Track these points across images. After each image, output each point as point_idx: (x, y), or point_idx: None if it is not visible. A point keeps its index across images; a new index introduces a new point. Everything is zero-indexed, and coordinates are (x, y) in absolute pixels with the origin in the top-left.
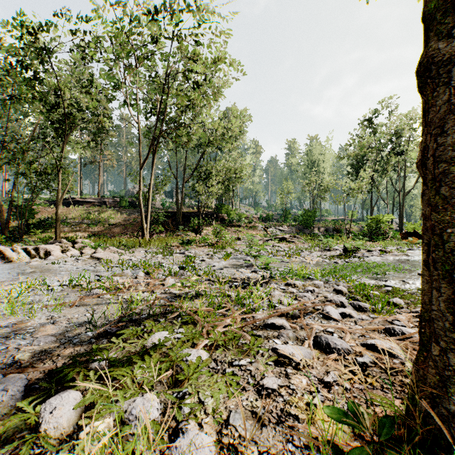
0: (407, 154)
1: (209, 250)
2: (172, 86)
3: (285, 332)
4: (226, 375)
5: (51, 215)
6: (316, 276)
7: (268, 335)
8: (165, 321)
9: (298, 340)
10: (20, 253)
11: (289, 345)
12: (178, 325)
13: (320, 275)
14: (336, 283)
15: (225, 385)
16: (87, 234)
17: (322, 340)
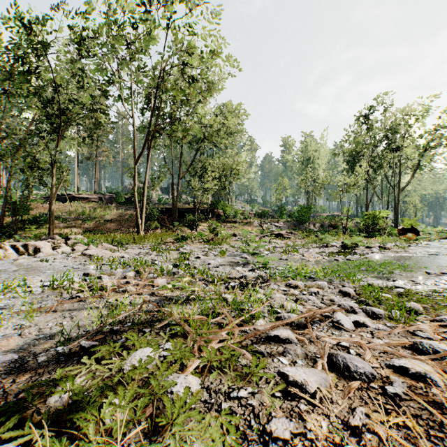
0: (403, 150)
1: (204, 247)
2: (167, 81)
3: (292, 348)
4: (222, 415)
5: (47, 211)
6: (318, 275)
7: (272, 352)
8: (150, 333)
9: (308, 359)
10: (8, 250)
11: (299, 367)
12: (165, 338)
13: (322, 274)
14: (340, 283)
15: (220, 432)
16: (82, 230)
17: (338, 361)
